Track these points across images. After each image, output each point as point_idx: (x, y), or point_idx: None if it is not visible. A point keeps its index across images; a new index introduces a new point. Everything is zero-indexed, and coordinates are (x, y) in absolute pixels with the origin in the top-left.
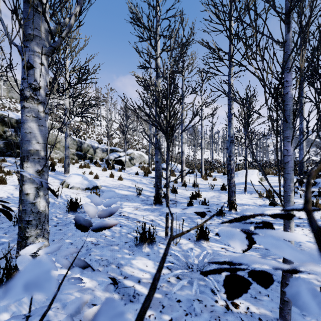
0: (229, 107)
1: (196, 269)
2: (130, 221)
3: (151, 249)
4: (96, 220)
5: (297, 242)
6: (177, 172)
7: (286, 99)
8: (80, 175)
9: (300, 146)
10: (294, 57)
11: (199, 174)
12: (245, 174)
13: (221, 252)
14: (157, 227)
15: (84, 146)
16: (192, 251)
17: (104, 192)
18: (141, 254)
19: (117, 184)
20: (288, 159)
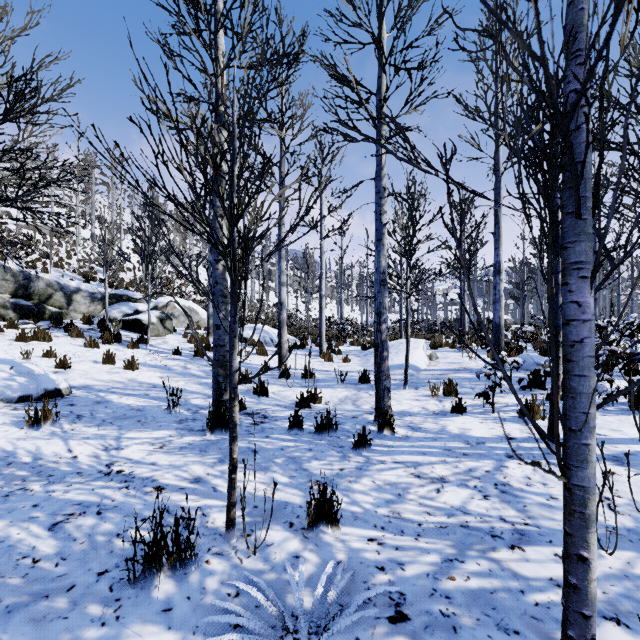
0: (379, 209)
1: (306, 630)
2: (133, 492)
3: (180, 583)
4: (20, 503)
5: (518, 498)
6: (272, 345)
7: (574, 145)
8: (5, 363)
9: (496, 296)
10: (606, 11)
11: (317, 349)
12: (402, 348)
13: (368, 554)
14: (209, 501)
15: (37, 285)
16: (297, 564)
17: (75, 405)
18: (145, 612)
19: (121, 381)
20: (581, 332)
